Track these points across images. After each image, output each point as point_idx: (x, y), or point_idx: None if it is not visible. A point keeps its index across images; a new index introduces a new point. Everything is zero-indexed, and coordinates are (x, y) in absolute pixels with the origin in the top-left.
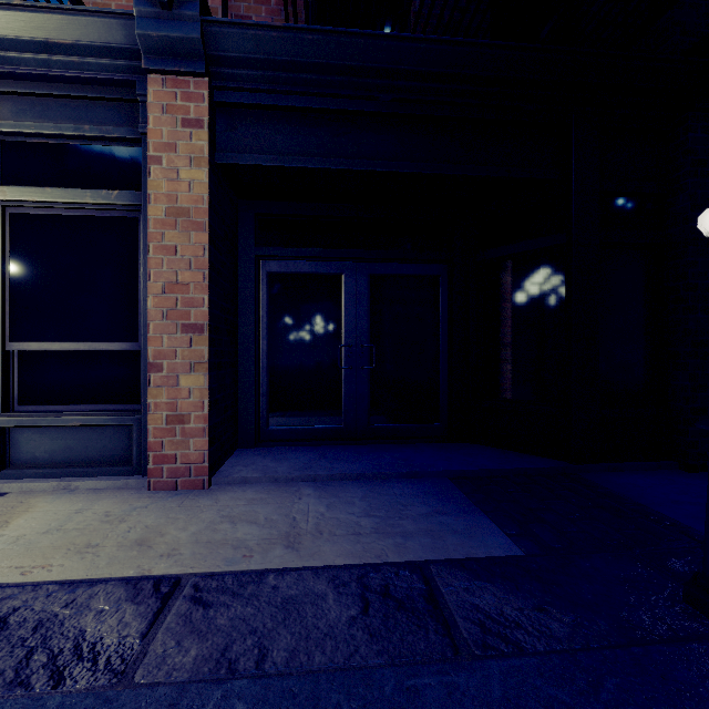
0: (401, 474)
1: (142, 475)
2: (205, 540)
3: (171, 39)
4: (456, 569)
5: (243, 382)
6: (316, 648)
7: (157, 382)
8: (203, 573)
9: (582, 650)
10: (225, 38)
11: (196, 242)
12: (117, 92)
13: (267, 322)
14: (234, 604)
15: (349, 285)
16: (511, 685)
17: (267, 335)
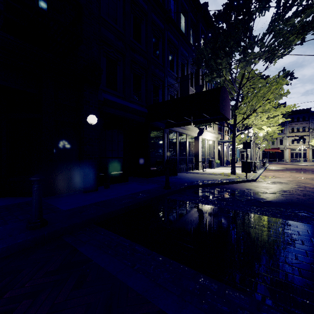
0: None
1: None
2: None
3: None
4: None
5: None
6: None
7: None
8: None
9: None
10: None
11: None
12: None
13: None
14: None
15: None
16: None
17: None
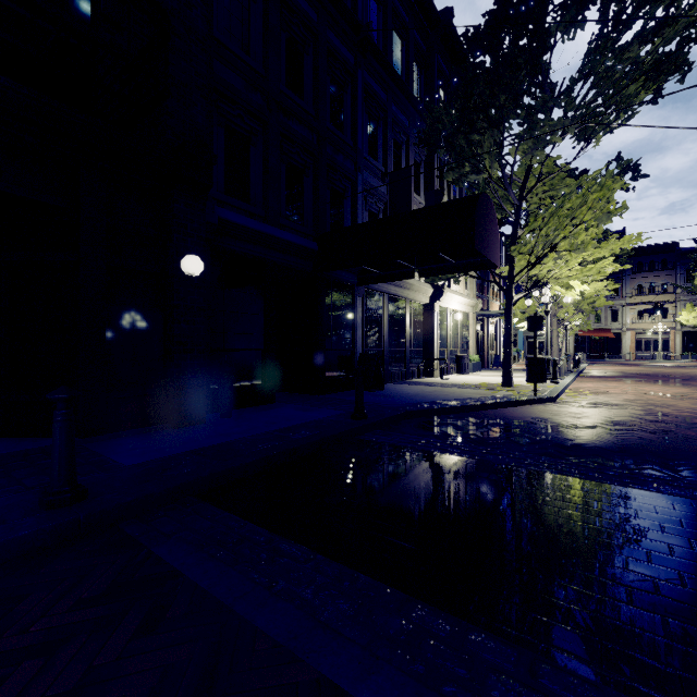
0: None
1: None
2: None
3: None
4: None
5: None
6: None
7: None
8: None
9: None
10: None
11: None
12: None
13: None
14: None
15: None
16: None
17: None
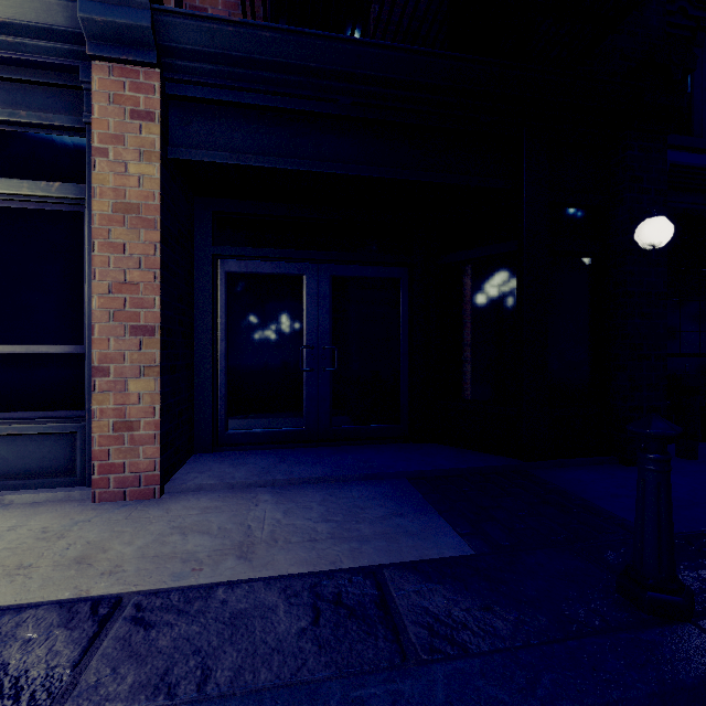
0: (361, 476)
1: (86, 486)
2: (152, 554)
3: (118, 25)
4: (409, 572)
5: (200, 385)
6: (262, 665)
7: (103, 387)
8: (147, 590)
9: (523, 647)
10: (177, 28)
11: (146, 240)
12: (59, 77)
13: (226, 323)
14: (178, 622)
15: (311, 286)
16: (454, 688)
17: (226, 336)
